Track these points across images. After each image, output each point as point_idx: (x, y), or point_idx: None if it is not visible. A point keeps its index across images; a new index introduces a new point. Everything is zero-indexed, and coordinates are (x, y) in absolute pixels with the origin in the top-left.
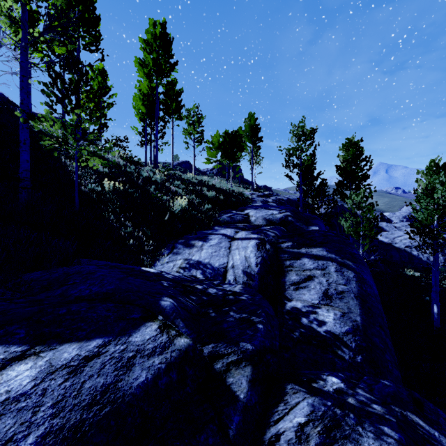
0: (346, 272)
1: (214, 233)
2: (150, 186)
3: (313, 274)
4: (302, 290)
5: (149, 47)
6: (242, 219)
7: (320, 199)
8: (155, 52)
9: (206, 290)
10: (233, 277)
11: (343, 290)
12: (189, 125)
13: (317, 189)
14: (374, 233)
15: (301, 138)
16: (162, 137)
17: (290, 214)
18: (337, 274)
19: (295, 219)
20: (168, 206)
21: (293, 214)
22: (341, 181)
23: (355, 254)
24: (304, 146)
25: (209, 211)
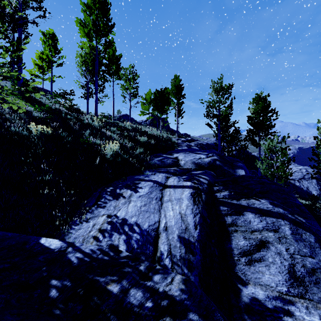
0: (304, 234)
1: (144, 179)
2: (86, 131)
3: (266, 239)
4: (257, 266)
5: (89, 9)
6: (172, 163)
7: (234, 144)
8: (94, 14)
9: (125, 296)
10: (167, 246)
11: (314, 267)
12: (126, 82)
13: (231, 136)
14: (288, 175)
15: (220, 92)
16: (102, 91)
17: (217, 159)
18: (296, 238)
19: (222, 163)
20: (99, 151)
21: (219, 158)
22: (251, 129)
23: (300, 205)
24: (223, 99)
25: (141, 155)
